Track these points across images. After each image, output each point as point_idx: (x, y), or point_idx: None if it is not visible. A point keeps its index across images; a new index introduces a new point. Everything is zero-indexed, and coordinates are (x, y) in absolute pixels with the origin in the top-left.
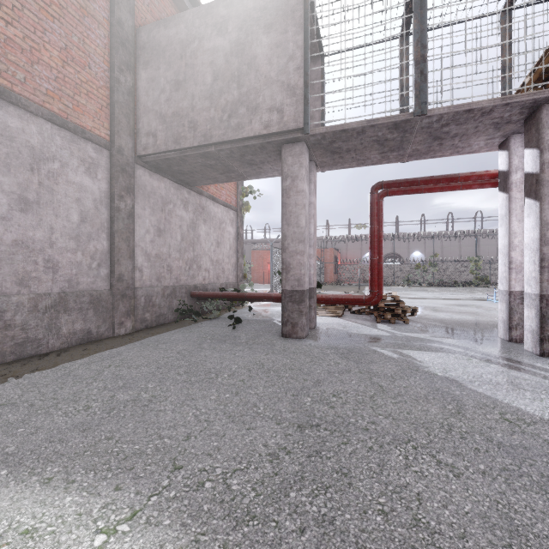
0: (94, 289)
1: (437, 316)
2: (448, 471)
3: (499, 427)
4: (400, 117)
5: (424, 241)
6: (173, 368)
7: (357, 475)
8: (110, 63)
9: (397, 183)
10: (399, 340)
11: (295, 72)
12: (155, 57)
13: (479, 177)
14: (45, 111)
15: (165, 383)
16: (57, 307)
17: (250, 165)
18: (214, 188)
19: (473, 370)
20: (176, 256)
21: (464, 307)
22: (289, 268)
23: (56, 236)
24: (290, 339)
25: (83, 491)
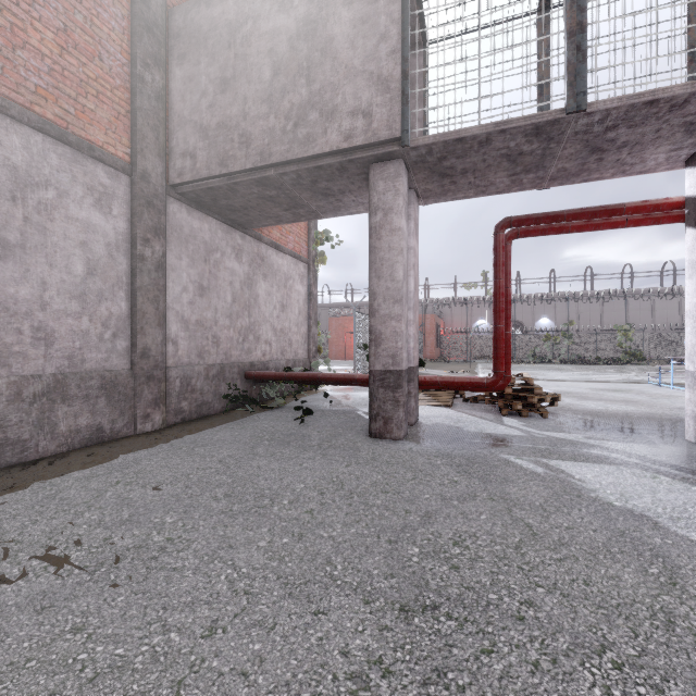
0: (108, 369)
1: (584, 405)
2: None
3: None
4: (544, 117)
5: (554, 304)
6: (209, 488)
7: None
8: (130, 54)
9: (533, 218)
10: (539, 443)
11: (389, 57)
12: (194, 47)
13: (656, 208)
14: (34, 116)
15: (193, 514)
16: (51, 395)
17: (326, 196)
18: (277, 232)
19: (667, 496)
20: (225, 323)
21: (619, 393)
22: (380, 340)
23: (50, 294)
24: (381, 440)
25: None
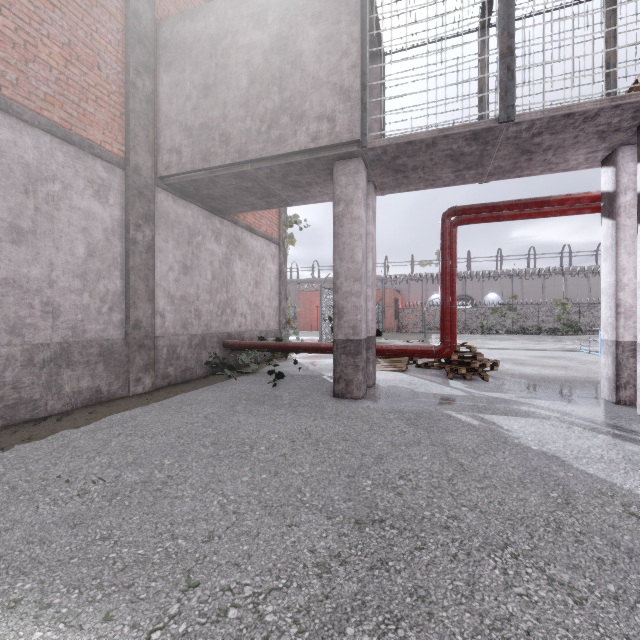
0: (105, 338)
1: (521, 370)
2: (565, 594)
3: (625, 525)
4: (480, 125)
5: (500, 281)
6: (198, 438)
7: (439, 600)
8: (124, 63)
9: (474, 208)
10: (478, 401)
11: (350, 71)
12: (180, 56)
13: (577, 201)
14: (43, 120)
15: (186, 458)
16: (57, 360)
17: (295, 187)
18: (251, 217)
19: (576, 442)
20: (206, 298)
21: (553, 360)
22: (342, 313)
23: (56, 273)
24: (343, 399)
25: (60, 622)
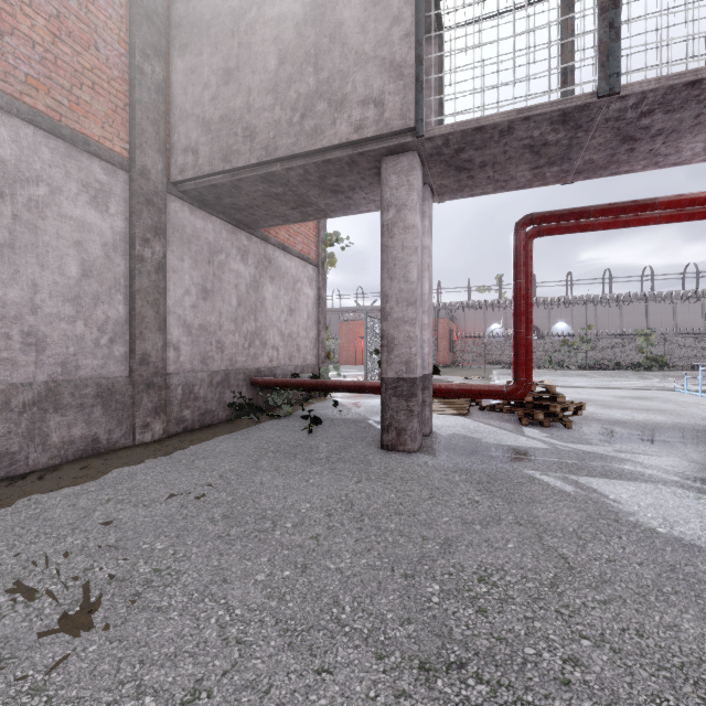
0: (104, 376)
1: (609, 415)
2: None
3: None
4: (573, 102)
5: (571, 308)
6: (206, 507)
7: None
8: (129, 44)
9: (557, 215)
10: (565, 457)
11: (402, 41)
12: (196, 36)
13: (691, 203)
14: (24, 107)
15: (186, 539)
16: (42, 404)
17: (335, 193)
18: (285, 233)
19: None
20: (230, 327)
21: (644, 401)
22: (392, 345)
23: (41, 297)
24: (394, 453)
25: None
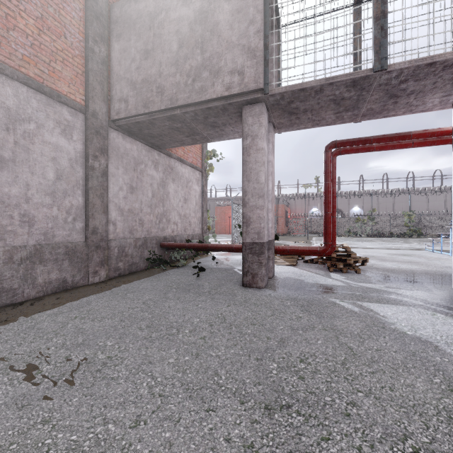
0: (70, 241)
1: (384, 265)
2: None
3: None
4: (359, 74)
5: (362, 198)
6: (136, 321)
7: None
8: (85, 34)
9: (350, 141)
10: (355, 290)
11: (255, 35)
12: (127, 29)
13: (432, 135)
14: (21, 74)
15: (125, 339)
16: (32, 258)
17: (213, 127)
18: (181, 151)
19: (443, 328)
20: (147, 210)
21: (406, 256)
22: (249, 222)
23: (32, 192)
24: (250, 288)
25: None
